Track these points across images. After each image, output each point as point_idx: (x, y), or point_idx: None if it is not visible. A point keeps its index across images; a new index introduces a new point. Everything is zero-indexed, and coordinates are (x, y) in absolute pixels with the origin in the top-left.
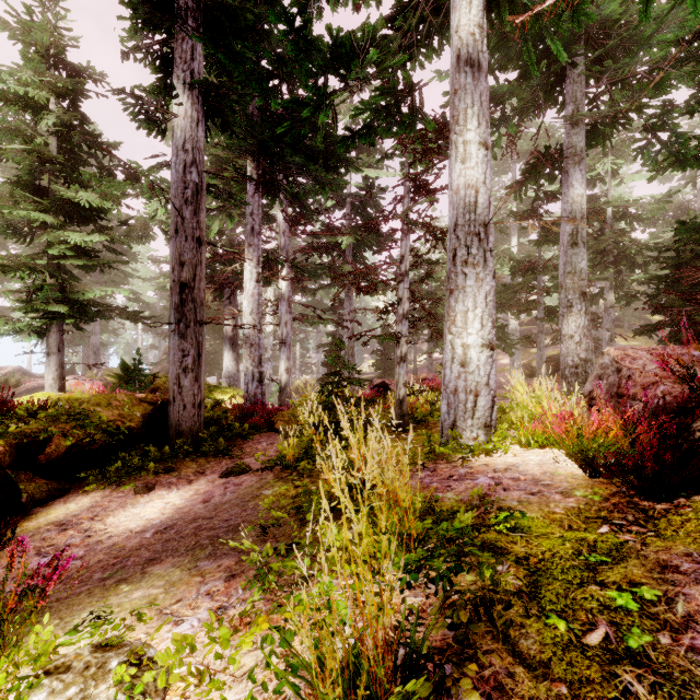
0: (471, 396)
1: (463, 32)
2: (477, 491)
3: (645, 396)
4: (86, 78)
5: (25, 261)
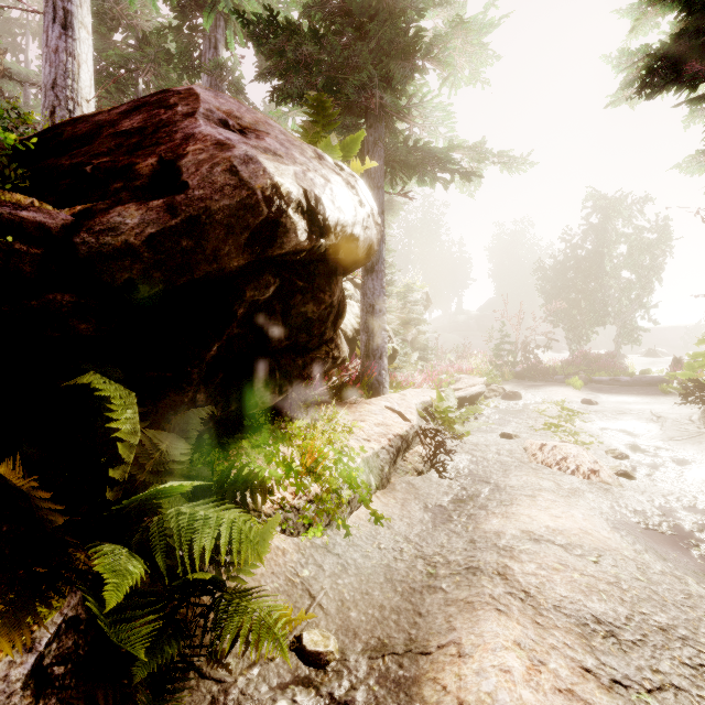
0: None
1: None
2: None
3: None
4: None
5: None
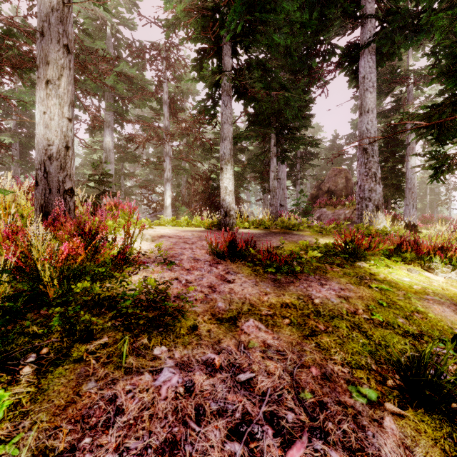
0: None
1: None
2: None
3: None
4: None
5: None
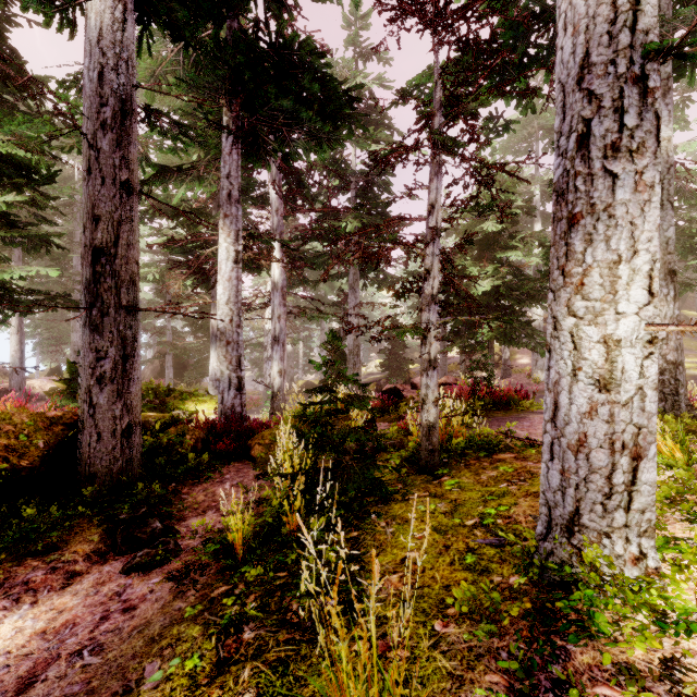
0: (630, 461)
1: None
2: None
3: None
4: None
5: None
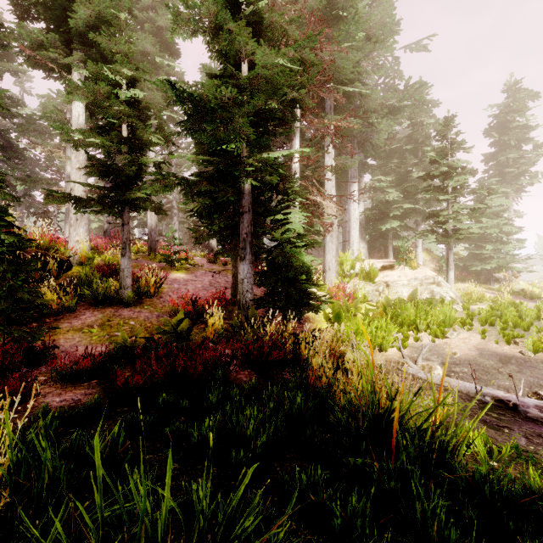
0: None
1: (68, 171)
2: None
3: None
4: None
5: None
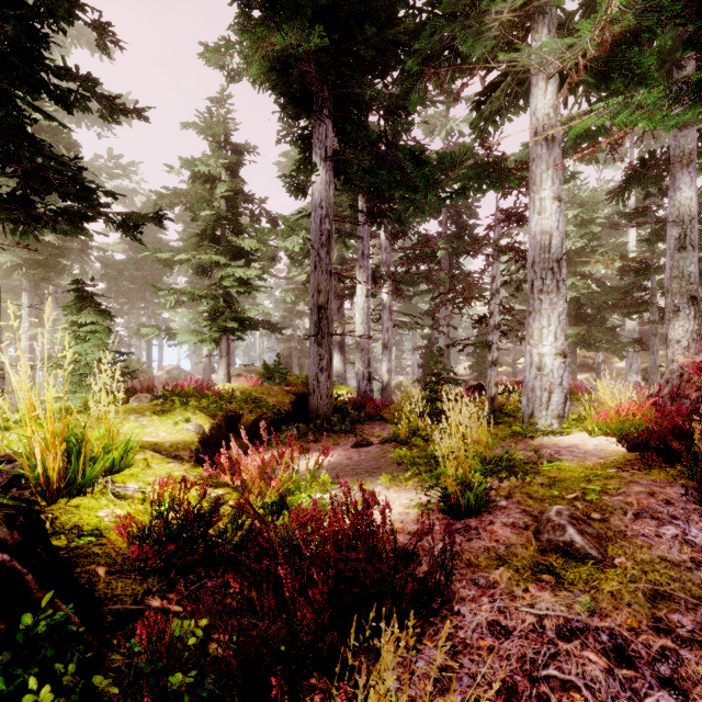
0: (546, 393)
1: (539, 114)
2: (534, 448)
3: (672, 393)
4: (243, 151)
5: (215, 293)
